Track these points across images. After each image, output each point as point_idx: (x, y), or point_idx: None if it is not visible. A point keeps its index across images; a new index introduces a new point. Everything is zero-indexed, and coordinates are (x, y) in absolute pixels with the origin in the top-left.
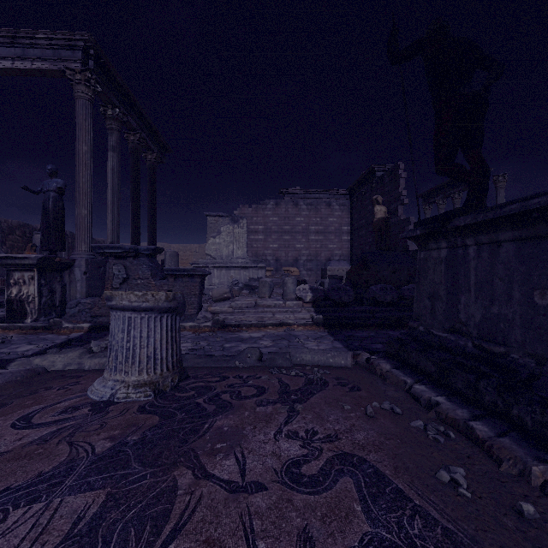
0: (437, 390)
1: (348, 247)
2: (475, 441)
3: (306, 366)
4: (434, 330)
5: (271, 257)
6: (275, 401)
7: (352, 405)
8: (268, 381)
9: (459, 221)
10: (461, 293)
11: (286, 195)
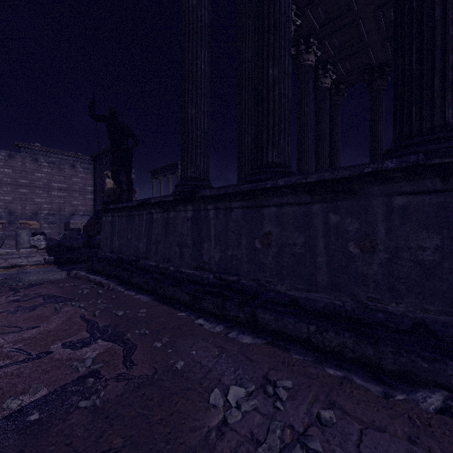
0: (100, 276)
1: (92, 204)
2: (102, 285)
3: (32, 282)
4: (107, 253)
5: (1, 209)
6: (6, 291)
7: (54, 286)
8: (1, 288)
9: (111, 206)
10: (114, 236)
11: (23, 149)
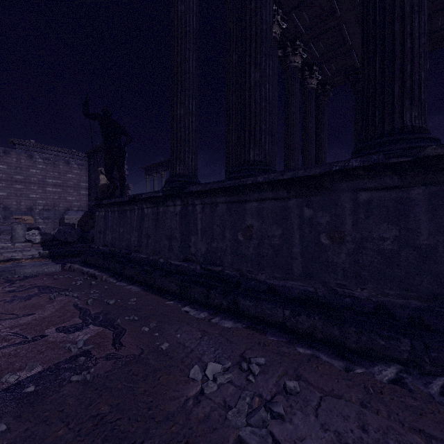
0: (94, 268)
1: (87, 200)
2: (95, 277)
3: (28, 274)
4: (100, 247)
5: None
6: (2, 283)
7: (49, 278)
8: None
9: (104, 201)
10: (107, 230)
11: (18, 146)
